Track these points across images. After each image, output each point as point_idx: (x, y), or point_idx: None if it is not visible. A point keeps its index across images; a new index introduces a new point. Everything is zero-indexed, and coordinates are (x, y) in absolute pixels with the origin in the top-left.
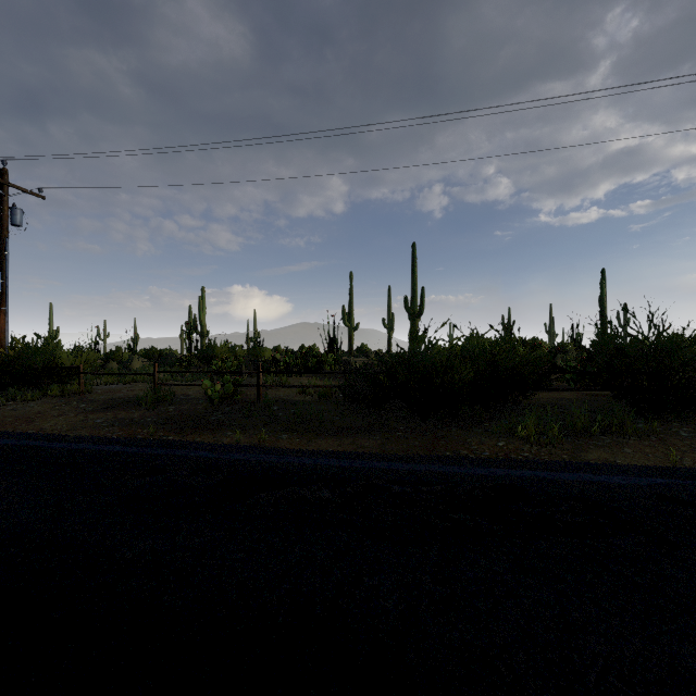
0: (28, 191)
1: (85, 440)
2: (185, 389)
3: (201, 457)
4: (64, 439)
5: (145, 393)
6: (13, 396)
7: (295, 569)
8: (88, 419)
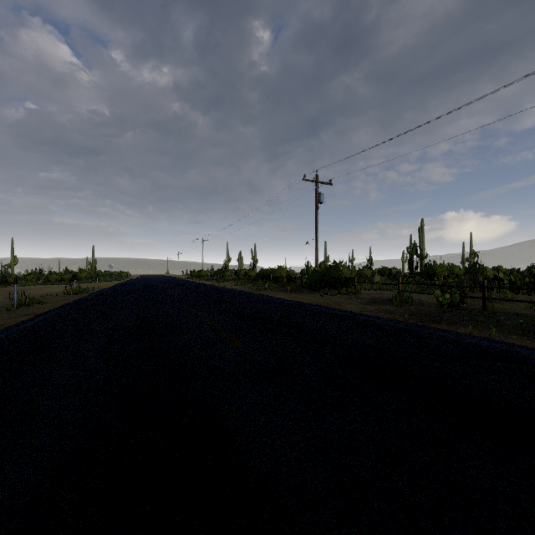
0: (325, 183)
1: (371, 317)
2: (416, 297)
3: (445, 336)
4: (361, 315)
5: (392, 296)
6: (326, 292)
7: (529, 396)
8: (366, 307)
